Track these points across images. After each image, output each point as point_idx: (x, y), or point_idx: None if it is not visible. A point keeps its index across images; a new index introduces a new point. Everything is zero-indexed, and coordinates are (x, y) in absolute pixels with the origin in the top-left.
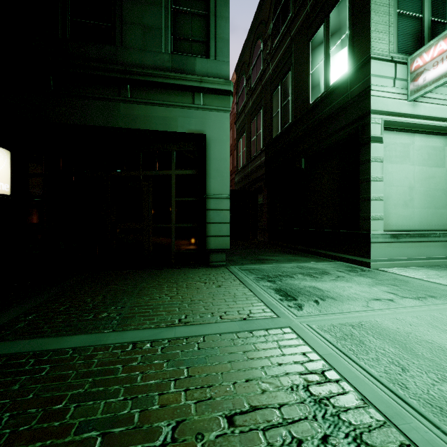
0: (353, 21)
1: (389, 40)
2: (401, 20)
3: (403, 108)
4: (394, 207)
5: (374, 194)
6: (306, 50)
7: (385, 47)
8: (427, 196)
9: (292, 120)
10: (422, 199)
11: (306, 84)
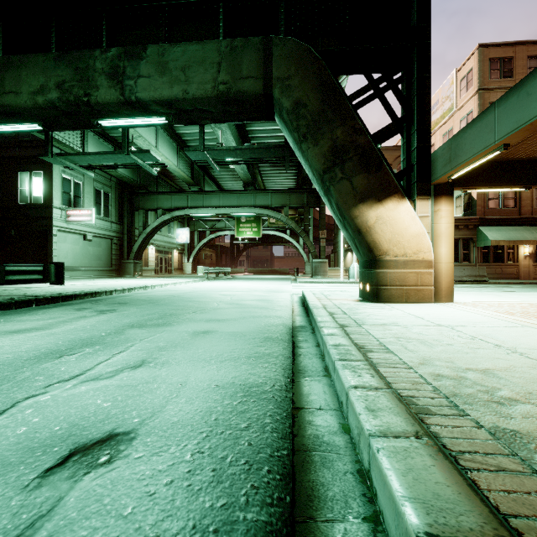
0: (46, 186)
1: (60, 201)
2: (64, 194)
3: (64, 225)
4: (61, 259)
5: (54, 254)
6: (16, 174)
7: (58, 203)
8: (73, 255)
9: (2, 204)
10: (72, 256)
11: (16, 191)
